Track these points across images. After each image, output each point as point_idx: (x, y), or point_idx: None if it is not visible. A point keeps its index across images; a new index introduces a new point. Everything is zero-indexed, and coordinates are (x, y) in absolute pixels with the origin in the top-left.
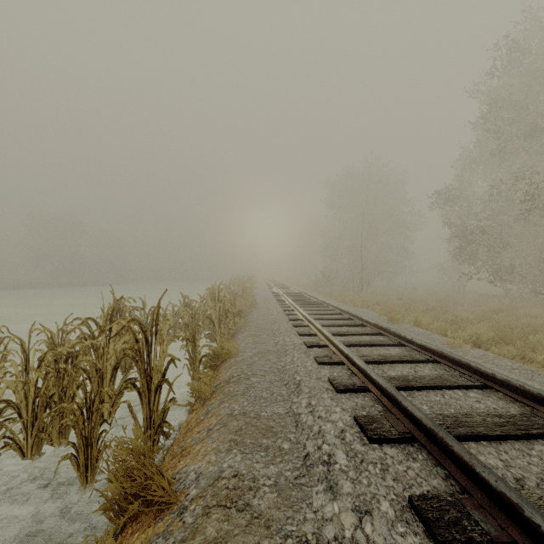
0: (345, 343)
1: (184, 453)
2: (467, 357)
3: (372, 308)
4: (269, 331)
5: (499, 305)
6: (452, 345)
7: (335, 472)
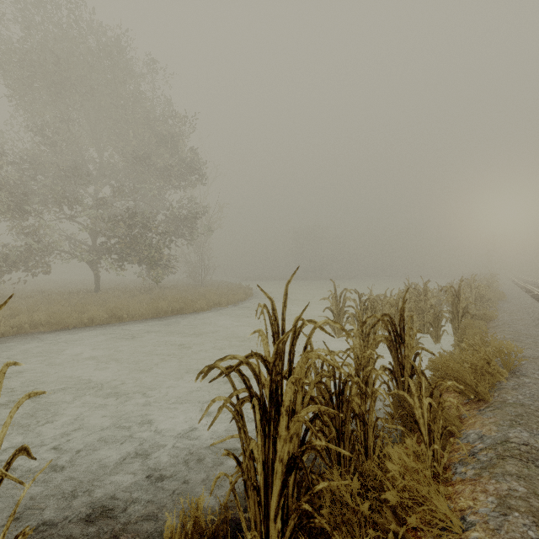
0: None
1: None
2: None
3: None
4: (523, 312)
5: None
6: None
7: None
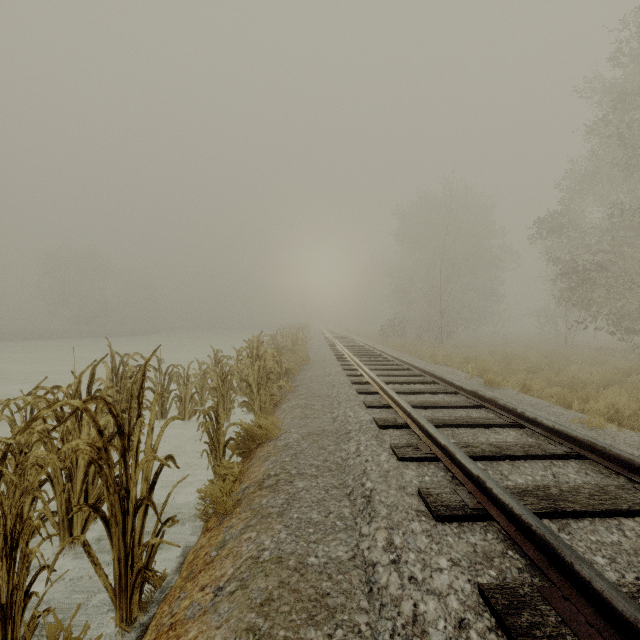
0: (434, 422)
1: (170, 636)
2: (624, 448)
3: (458, 365)
4: (325, 398)
5: (626, 363)
6: (589, 425)
7: None
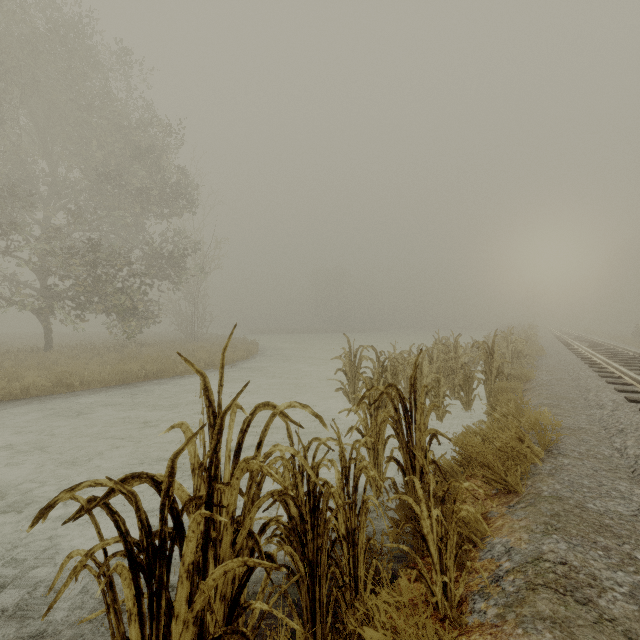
0: None
1: None
2: None
3: None
4: (562, 370)
5: None
6: None
7: (604, 405)
